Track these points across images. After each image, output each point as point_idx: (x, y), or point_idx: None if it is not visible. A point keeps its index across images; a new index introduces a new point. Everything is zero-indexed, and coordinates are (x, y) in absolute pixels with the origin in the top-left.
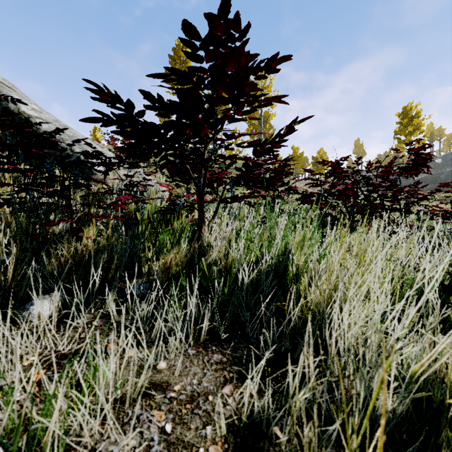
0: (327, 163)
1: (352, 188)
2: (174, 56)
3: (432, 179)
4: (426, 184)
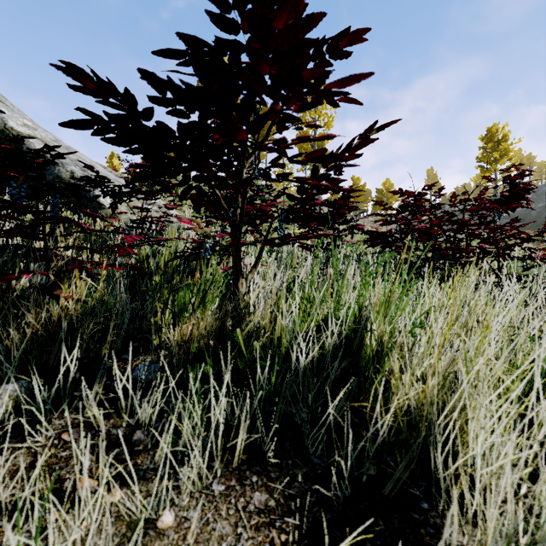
0: (405, 193)
1: (438, 225)
2: None
3: (521, 217)
4: (533, 221)
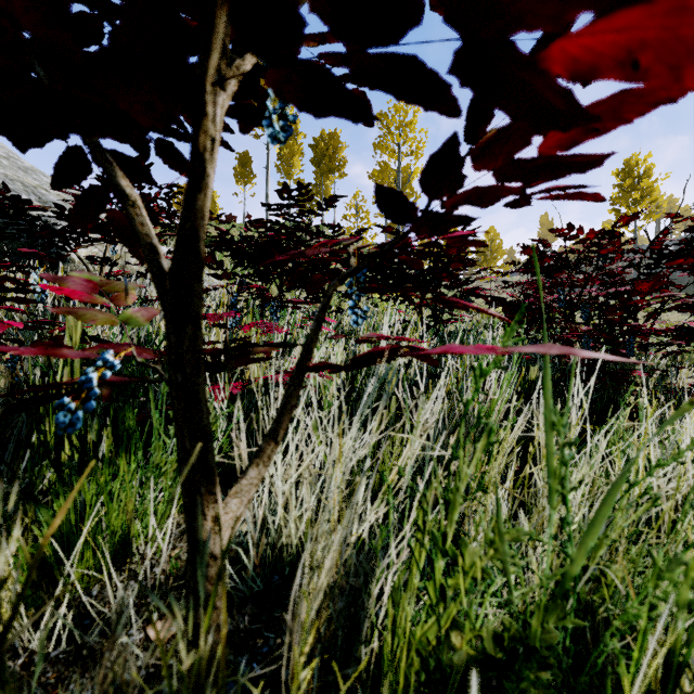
0: (577, 234)
1: (648, 292)
2: None
3: None
4: None
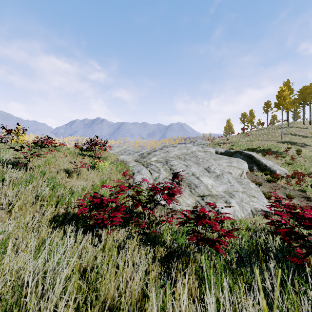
0: None
1: None
2: (279, 96)
3: None
4: None
